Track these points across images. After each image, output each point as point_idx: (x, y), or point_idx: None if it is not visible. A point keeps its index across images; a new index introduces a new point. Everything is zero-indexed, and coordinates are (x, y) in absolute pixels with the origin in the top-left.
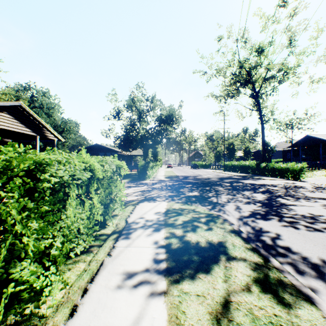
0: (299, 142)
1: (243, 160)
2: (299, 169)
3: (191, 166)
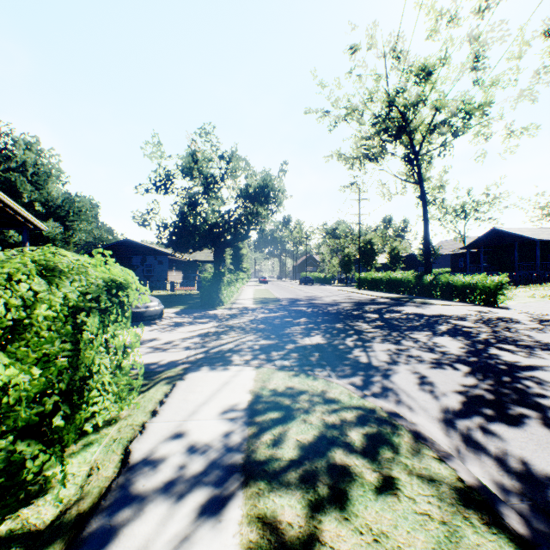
0: (480, 241)
1: (387, 270)
2: (496, 287)
3: (301, 281)
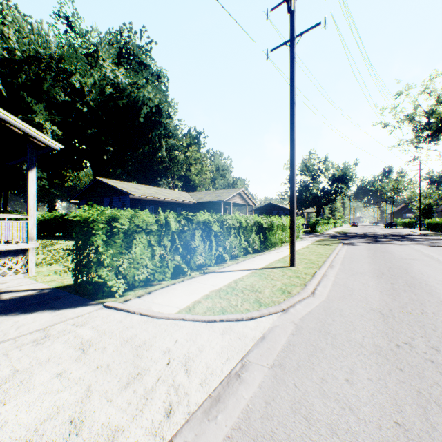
0: None
1: None
2: None
3: (385, 225)
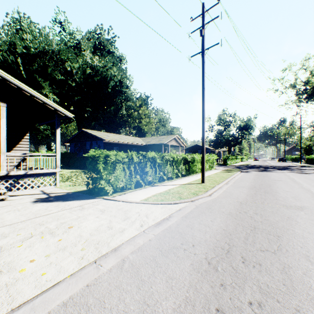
0: None
1: None
2: None
3: (278, 160)
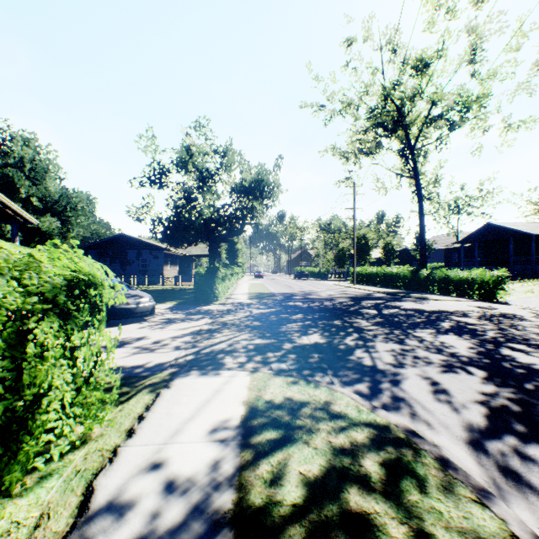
0: (474, 235)
1: (381, 264)
2: (495, 281)
3: (296, 276)
